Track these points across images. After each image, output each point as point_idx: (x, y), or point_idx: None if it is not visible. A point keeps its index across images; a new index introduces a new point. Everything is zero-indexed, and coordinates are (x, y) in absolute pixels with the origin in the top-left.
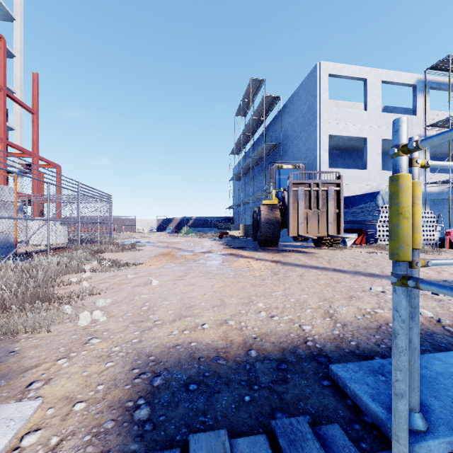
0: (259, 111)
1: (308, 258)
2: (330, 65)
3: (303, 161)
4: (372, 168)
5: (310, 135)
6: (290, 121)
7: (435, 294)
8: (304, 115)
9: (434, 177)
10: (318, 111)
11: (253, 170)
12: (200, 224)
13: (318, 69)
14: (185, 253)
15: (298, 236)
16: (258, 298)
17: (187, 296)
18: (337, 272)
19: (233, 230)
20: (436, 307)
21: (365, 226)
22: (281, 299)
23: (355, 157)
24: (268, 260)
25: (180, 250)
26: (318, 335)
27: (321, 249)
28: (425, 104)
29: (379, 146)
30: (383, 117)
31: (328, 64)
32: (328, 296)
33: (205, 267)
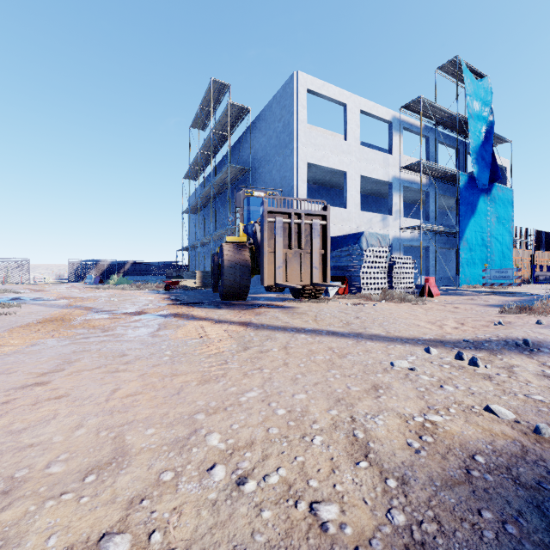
0: (222, 123)
1: (288, 316)
2: (308, 78)
3: (278, 189)
4: (352, 207)
5: (286, 160)
6: (262, 141)
7: (475, 365)
8: (279, 135)
9: (407, 222)
10: (296, 132)
11: (214, 202)
12: (141, 270)
13: (295, 79)
14: (98, 315)
15: (275, 284)
16: (211, 417)
17: (19, 445)
18: (335, 337)
19: (186, 279)
20: (498, 393)
21: (348, 272)
22: (259, 414)
23: (333, 195)
24: (234, 321)
25: (91, 310)
26: (365, 548)
27: (302, 302)
28: (399, 144)
29: (359, 183)
30: (363, 152)
31: (306, 77)
32: (339, 390)
33: (118, 344)
